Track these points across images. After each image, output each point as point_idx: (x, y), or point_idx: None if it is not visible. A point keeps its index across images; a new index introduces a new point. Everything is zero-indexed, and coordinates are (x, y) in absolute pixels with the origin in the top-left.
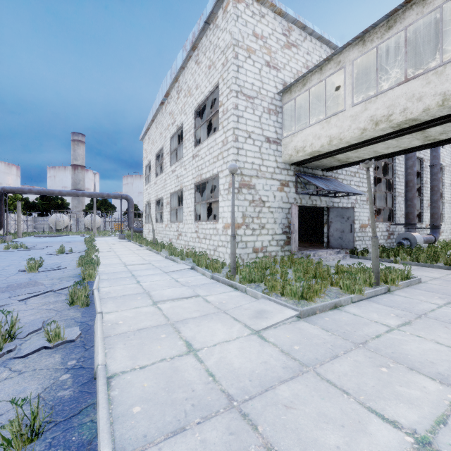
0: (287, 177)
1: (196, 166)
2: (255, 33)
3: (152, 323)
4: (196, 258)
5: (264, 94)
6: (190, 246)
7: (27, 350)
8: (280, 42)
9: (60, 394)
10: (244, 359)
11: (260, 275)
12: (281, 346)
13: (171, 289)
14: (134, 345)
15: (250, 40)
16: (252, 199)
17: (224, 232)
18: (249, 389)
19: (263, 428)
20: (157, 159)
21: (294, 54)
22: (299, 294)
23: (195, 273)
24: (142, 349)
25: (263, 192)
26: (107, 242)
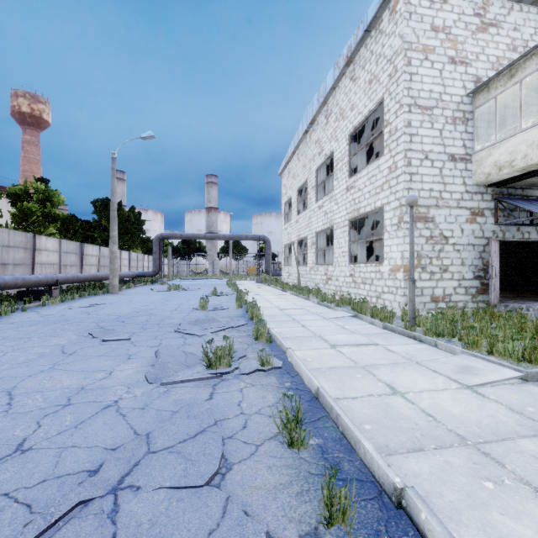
0: (481, 204)
1: (352, 199)
2: (434, 26)
3: (340, 363)
4: (358, 306)
5: (447, 100)
6: (343, 292)
7: (247, 370)
8: (470, 27)
9: (294, 404)
10: (463, 408)
11: (451, 329)
12: (508, 405)
13: (342, 335)
14: (335, 379)
15: (427, 37)
16: (430, 234)
17: (391, 276)
18: (480, 434)
19: (511, 467)
20: (299, 195)
21: (493, 36)
22: (518, 353)
23: (360, 322)
24: (344, 383)
25: (446, 225)
26: (247, 286)
